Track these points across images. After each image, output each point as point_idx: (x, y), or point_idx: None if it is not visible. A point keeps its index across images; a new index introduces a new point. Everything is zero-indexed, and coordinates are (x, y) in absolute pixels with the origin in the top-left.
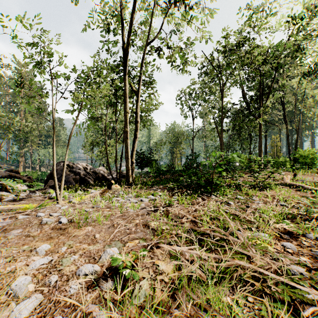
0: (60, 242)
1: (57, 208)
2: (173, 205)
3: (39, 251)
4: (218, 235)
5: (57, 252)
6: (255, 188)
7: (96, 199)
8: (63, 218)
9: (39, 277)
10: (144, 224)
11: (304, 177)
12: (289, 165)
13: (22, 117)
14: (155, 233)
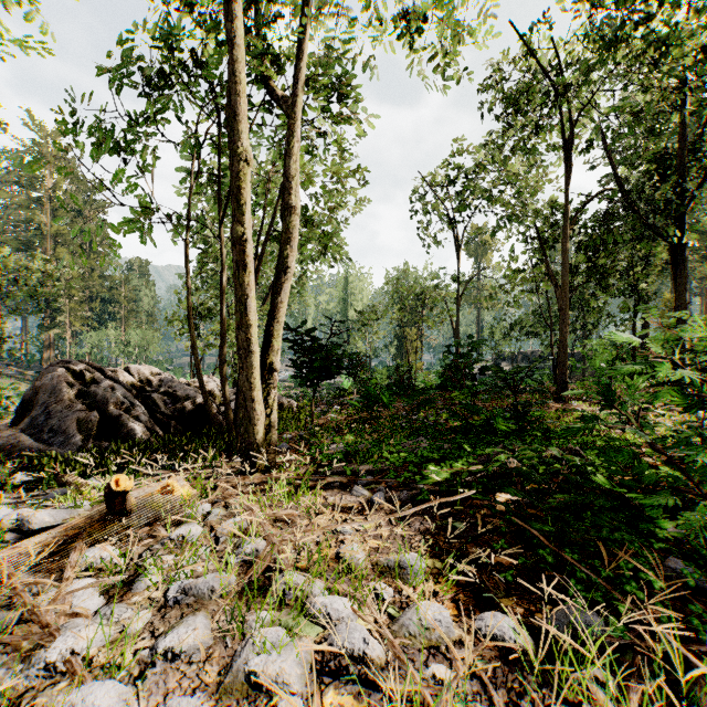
0: None
1: None
2: None
3: None
4: None
5: None
6: None
7: None
8: None
9: None
10: None
11: None
12: None
13: (49, 255)
14: None
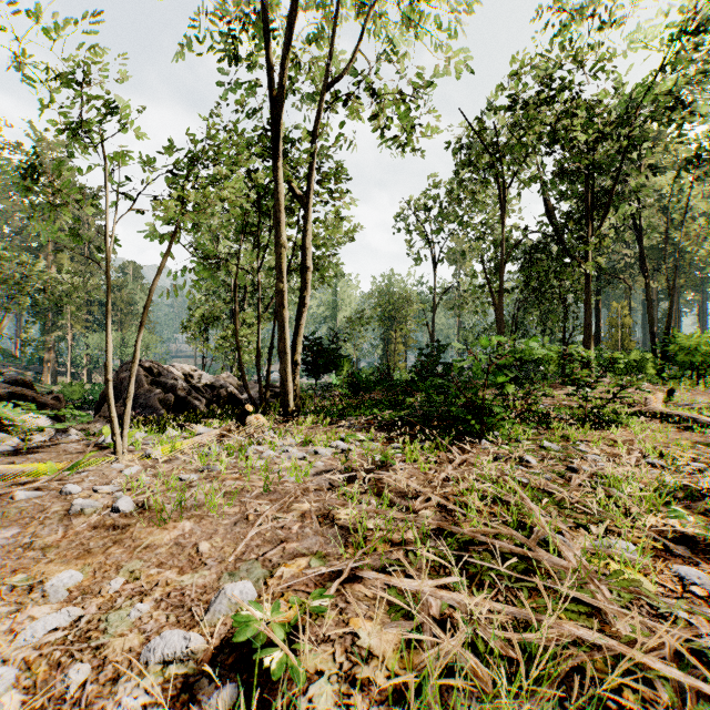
0: (109, 565)
1: (114, 472)
2: (391, 465)
3: (50, 590)
4: (509, 547)
5: (99, 593)
6: (581, 422)
7: (208, 450)
8: (123, 499)
9: (39, 670)
10: (322, 515)
11: (691, 396)
12: (654, 370)
13: (50, 260)
14: (349, 538)
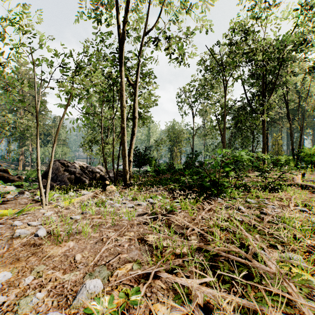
0: (27, 268)
1: (40, 214)
2: (174, 211)
3: None
4: (238, 259)
5: (18, 286)
6: (263, 189)
7: (87, 202)
8: (41, 229)
9: None
10: (140, 238)
11: (312, 176)
12: (293, 164)
13: (22, 115)
14: (153, 252)
